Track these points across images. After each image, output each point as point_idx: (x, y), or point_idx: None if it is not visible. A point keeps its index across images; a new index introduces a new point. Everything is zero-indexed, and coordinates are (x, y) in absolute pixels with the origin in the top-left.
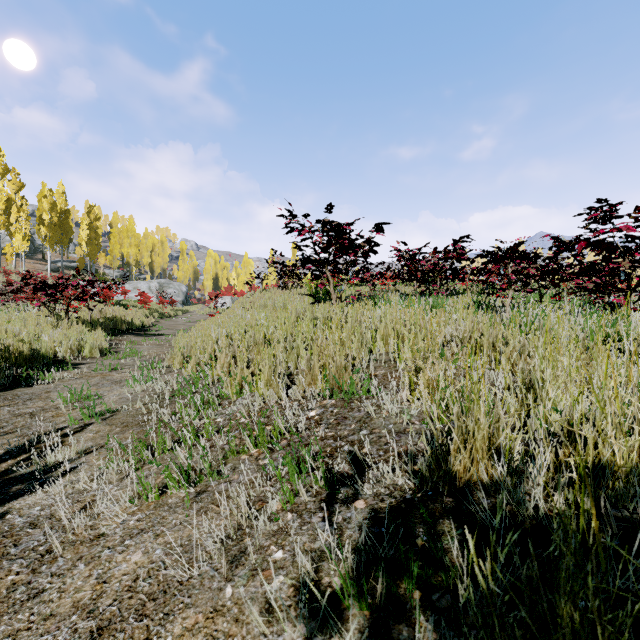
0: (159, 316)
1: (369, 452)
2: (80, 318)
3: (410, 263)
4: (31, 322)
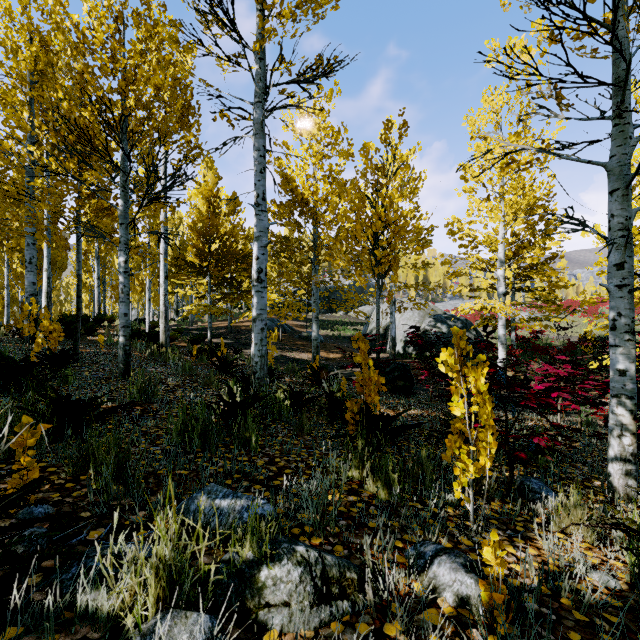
0: None
1: None
2: None
3: None
4: None
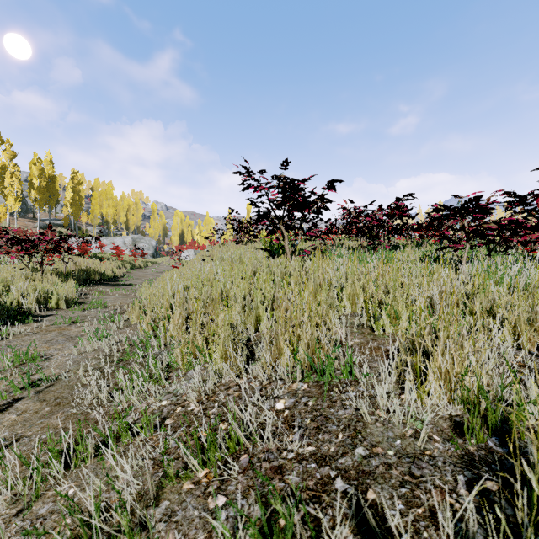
0: (131, 267)
1: (379, 501)
2: (54, 270)
3: (357, 219)
4: (5, 274)
